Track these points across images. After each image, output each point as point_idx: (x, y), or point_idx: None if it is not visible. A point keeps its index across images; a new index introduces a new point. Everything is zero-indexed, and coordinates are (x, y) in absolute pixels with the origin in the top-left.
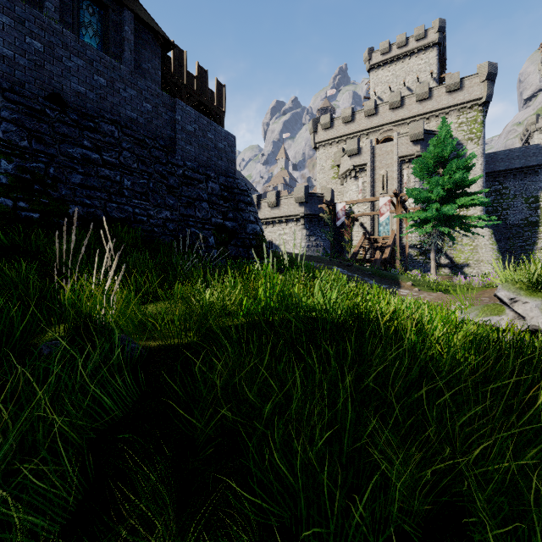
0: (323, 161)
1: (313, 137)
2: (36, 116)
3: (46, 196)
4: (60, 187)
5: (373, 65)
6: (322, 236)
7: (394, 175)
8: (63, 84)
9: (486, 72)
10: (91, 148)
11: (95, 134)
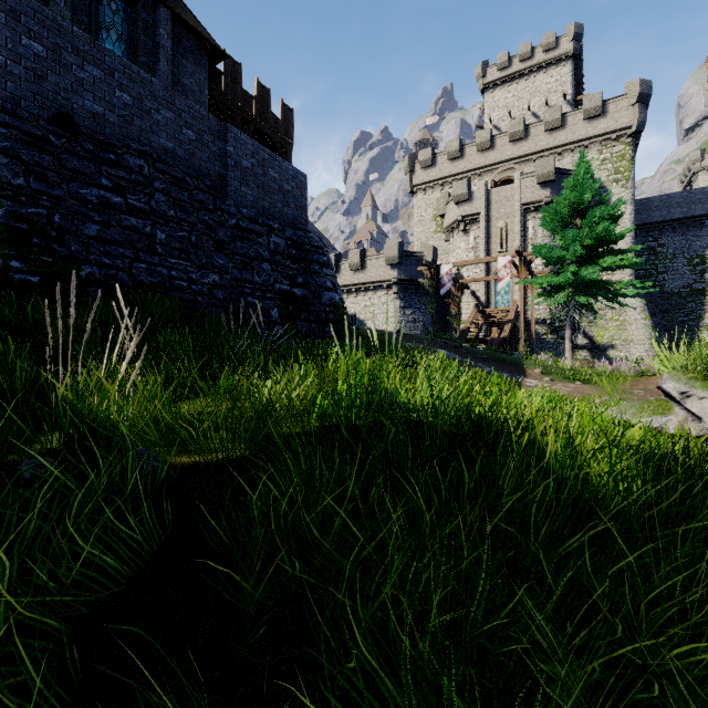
0: (423, 209)
1: (409, 178)
2: (36, 144)
3: (49, 252)
4: (69, 241)
5: (488, 84)
6: (421, 308)
7: (515, 228)
8: (73, 101)
9: (637, 92)
10: (111, 189)
11: (117, 169)
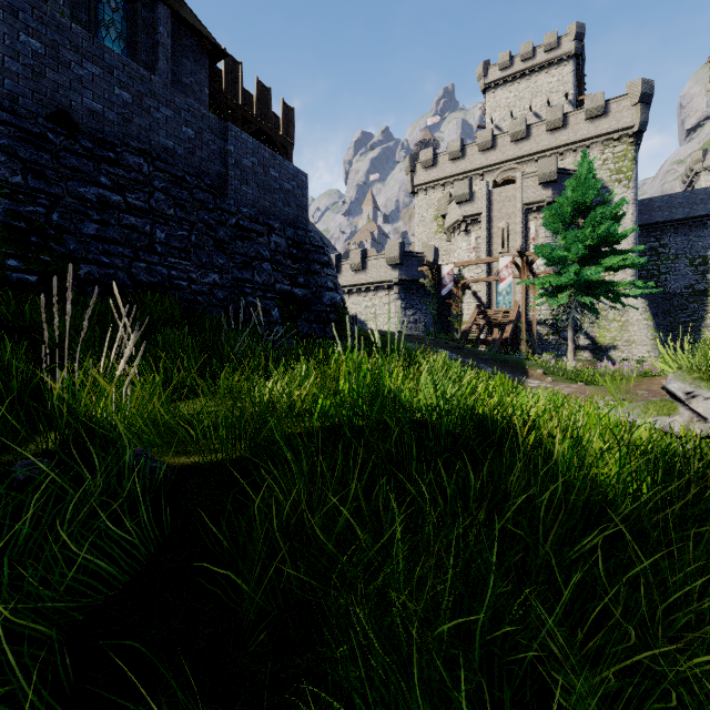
0: (424, 210)
1: (411, 178)
2: (34, 142)
3: (47, 251)
4: (67, 240)
5: (490, 84)
6: (422, 309)
7: (517, 229)
8: (71, 99)
9: (639, 92)
10: (110, 187)
11: (116, 168)
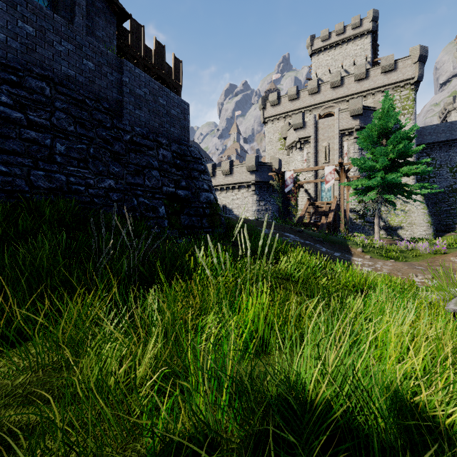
0: (271, 134)
1: (262, 113)
2: None
3: None
4: None
5: (315, 50)
6: (270, 201)
7: (335, 147)
8: None
9: (418, 54)
10: (11, 105)
11: (18, 89)
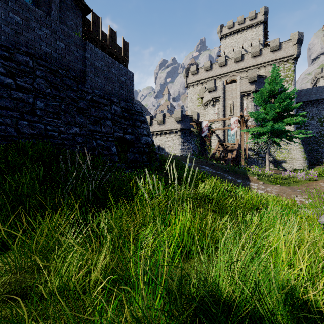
0: (192, 95)
1: (186, 80)
2: None
3: None
4: None
5: (223, 35)
6: (191, 142)
7: (237, 104)
8: None
9: (296, 38)
10: (4, 74)
11: (9, 62)
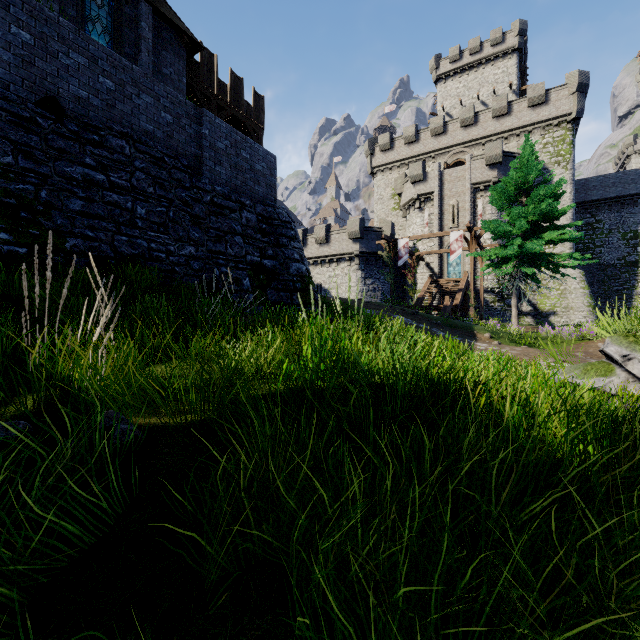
0: (382, 189)
1: (370, 161)
2: (24, 125)
3: (36, 225)
4: (54, 215)
5: (441, 75)
6: (380, 279)
7: (466, 206)
8: (59, 86)
9: (576, 82)
10: (94, 167)
11: (100, 149)
